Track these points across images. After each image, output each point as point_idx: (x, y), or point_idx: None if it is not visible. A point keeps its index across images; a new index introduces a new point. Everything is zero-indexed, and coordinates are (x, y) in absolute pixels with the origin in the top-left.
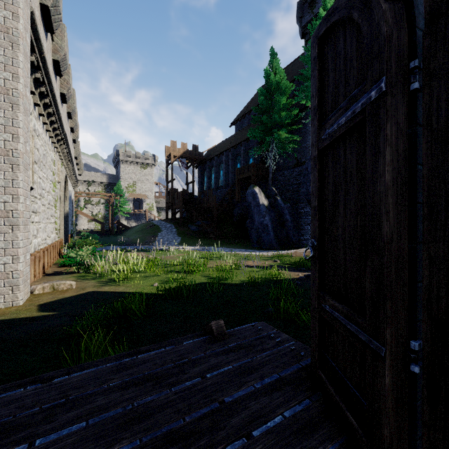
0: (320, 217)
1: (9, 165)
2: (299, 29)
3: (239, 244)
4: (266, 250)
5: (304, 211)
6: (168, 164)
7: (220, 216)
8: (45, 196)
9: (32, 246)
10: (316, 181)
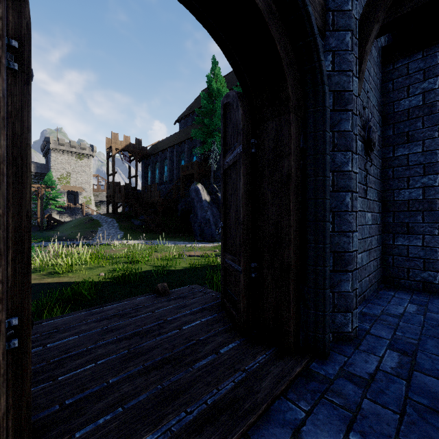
0: (225, 209)
1: None
2: None
3: (183, 237)
4: (208, 242)
5: None
6: (109, 156)
7: (165, 211)
8: None
9: None
10: (223, 188)
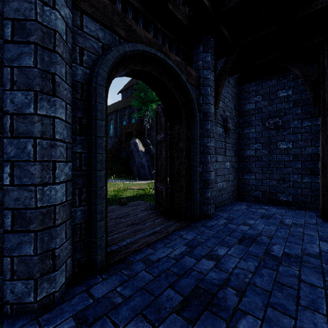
0: (156, 161)
1: None
2: None
3: (125, 177)
4: (143, 180)
5: None
6: None
7: (111, 158)
8: None
9: None
10: (155, 151)
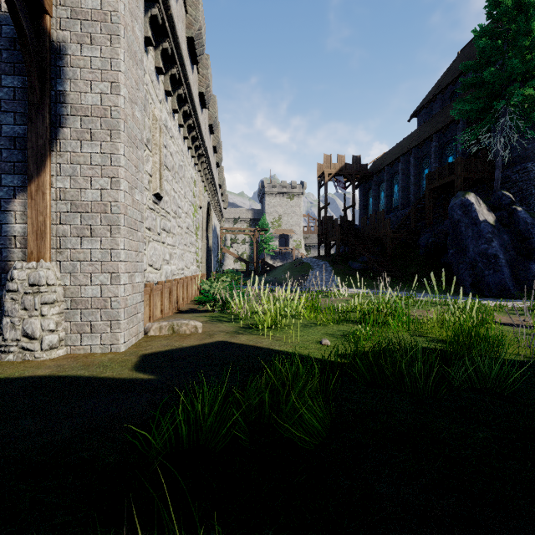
0: None
1: (107, 131)
2: None
3: (433, 288)
4: (497, 298)
5: None
6: (320, 186)
7: (395, 249)
8: (183, 218)
9: (162, 273)
10: None
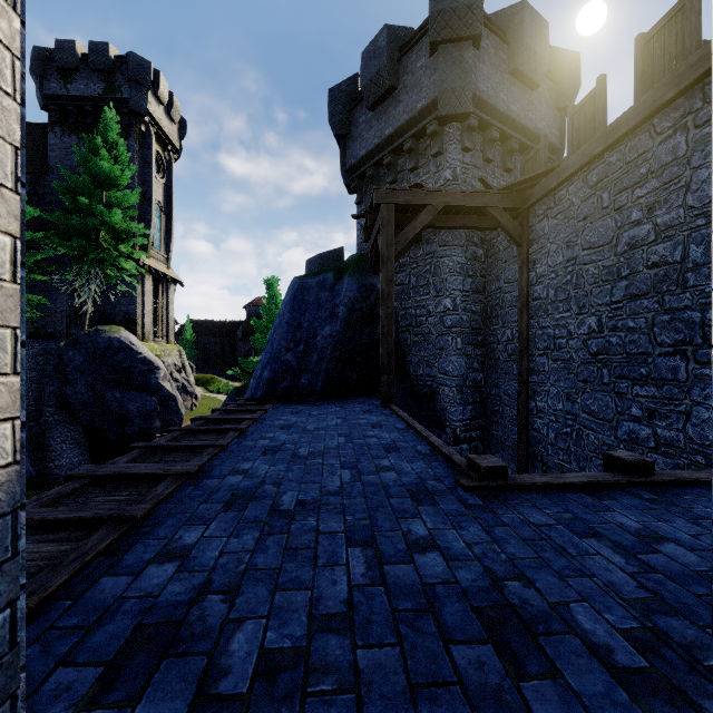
0: None
1: None
2: (37, 92)
3: None
4: None
5: (54, 420)
6: None
7: None
8: None
9: None
10: None
